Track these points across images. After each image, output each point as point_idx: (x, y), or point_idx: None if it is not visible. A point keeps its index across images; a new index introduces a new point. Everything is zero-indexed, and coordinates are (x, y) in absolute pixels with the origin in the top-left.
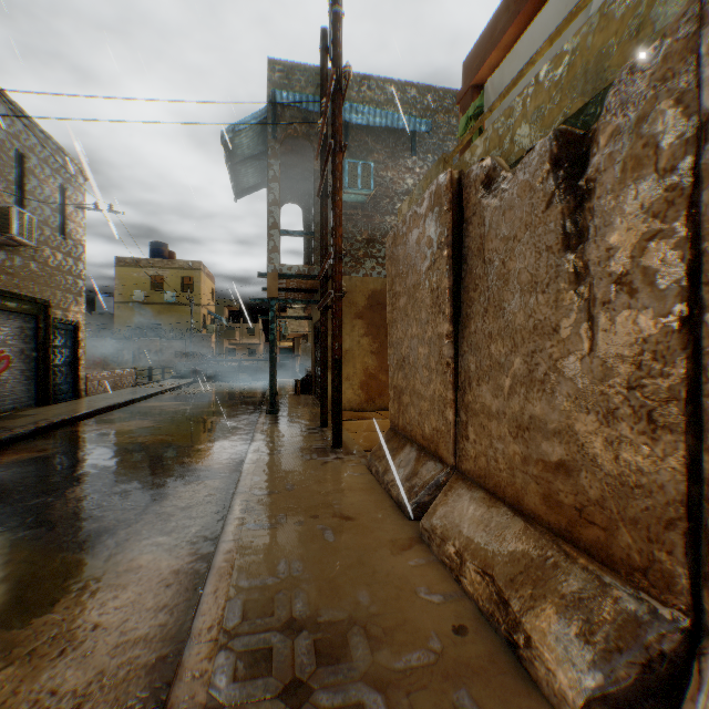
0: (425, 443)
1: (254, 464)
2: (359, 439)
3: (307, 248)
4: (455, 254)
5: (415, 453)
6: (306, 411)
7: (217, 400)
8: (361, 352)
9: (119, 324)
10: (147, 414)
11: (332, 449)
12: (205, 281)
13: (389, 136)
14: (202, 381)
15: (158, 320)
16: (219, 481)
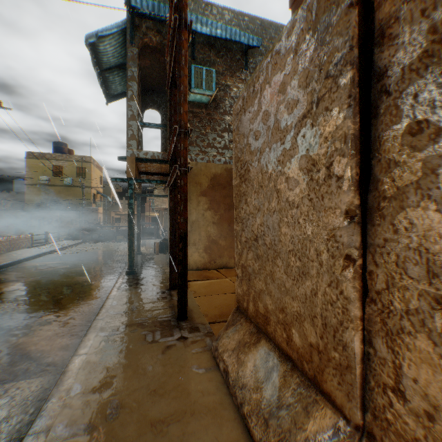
0: (293, 354)
1: (84, 355)
2: (204, 305)
3: (164, 143)
4: (360, 82)
5: (277, 361)
6: (160, 271)
7: (93, 259)
8: (205, 223)
9: (29, 200)
10: (24, 275)
11: (177, 322)
12: (95, 171)
13: (227, 53)
14: (88, 242)
15: (59, 197)
16: (39, 380)
